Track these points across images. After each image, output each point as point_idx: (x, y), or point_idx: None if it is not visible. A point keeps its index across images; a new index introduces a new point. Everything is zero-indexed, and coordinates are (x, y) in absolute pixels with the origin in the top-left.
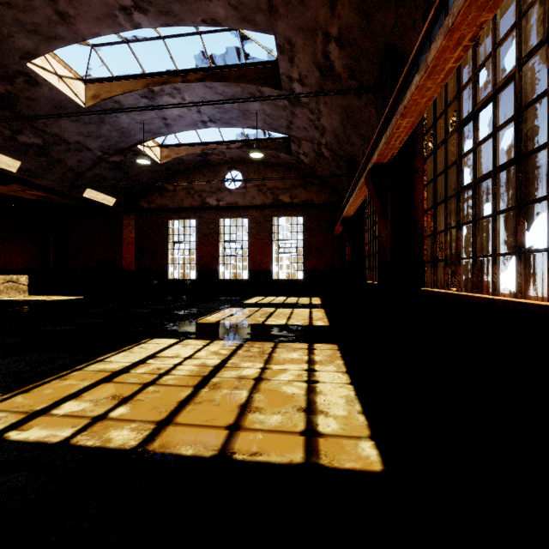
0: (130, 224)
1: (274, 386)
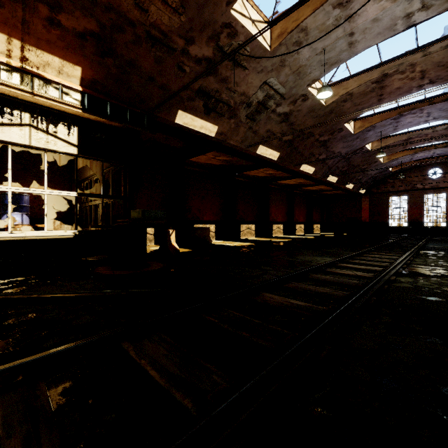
0: (366, 200)
1: None
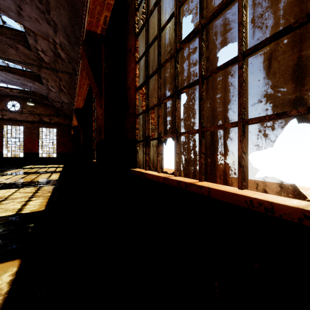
0: None
1: (40, 177)
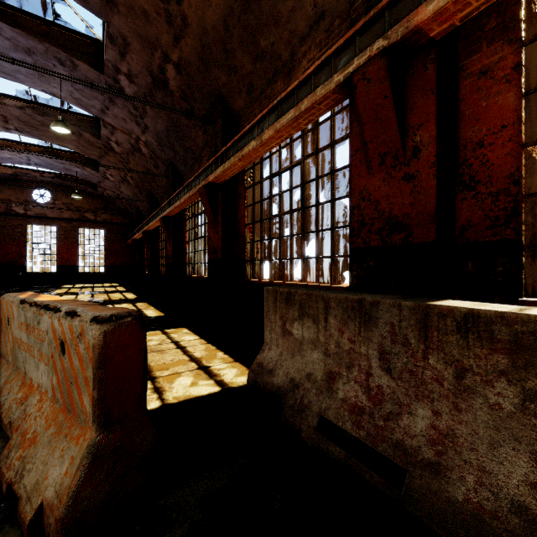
0: None
1: (114, 296)
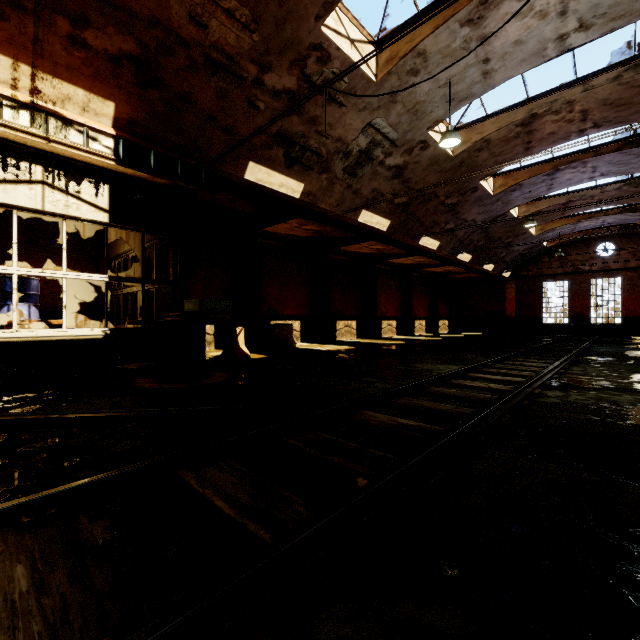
0: (511, 286)
1: None
